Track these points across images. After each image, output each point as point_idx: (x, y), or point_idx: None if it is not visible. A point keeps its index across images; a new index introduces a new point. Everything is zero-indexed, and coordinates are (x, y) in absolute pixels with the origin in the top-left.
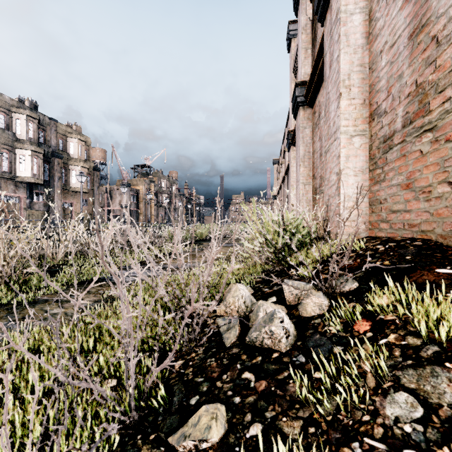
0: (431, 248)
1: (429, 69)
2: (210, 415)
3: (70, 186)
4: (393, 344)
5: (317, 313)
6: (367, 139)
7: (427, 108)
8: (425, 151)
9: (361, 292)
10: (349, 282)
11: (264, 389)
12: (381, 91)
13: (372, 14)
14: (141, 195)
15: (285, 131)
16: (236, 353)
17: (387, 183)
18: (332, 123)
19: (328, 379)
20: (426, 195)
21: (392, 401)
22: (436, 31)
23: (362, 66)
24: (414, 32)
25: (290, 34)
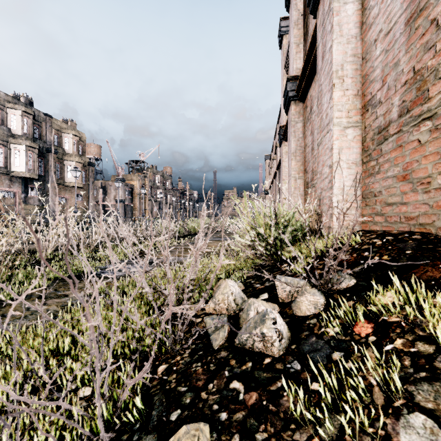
0: (432, 242)
1: (428, 54)
2: (190, 438)
3: (65, 181)
4: (401, 351)
5: (312, 312)
6: (361, 131)
7: (426, 95)
8: (424, 140)
9: (360, 290)
10: (347, 278)
11: (254, 403)
12: (376, 81)
13: (366, 3)
14: (136, 190)
15: (277, 127)
16: (225, 357)
17: (382, 176)
18: (324, 115)
19: (328, 395)
20: (425, 187)
21: (406, 425)
22: (436, 14)
23: (356, 57)
24: (411, 17)
25: (282, 31)
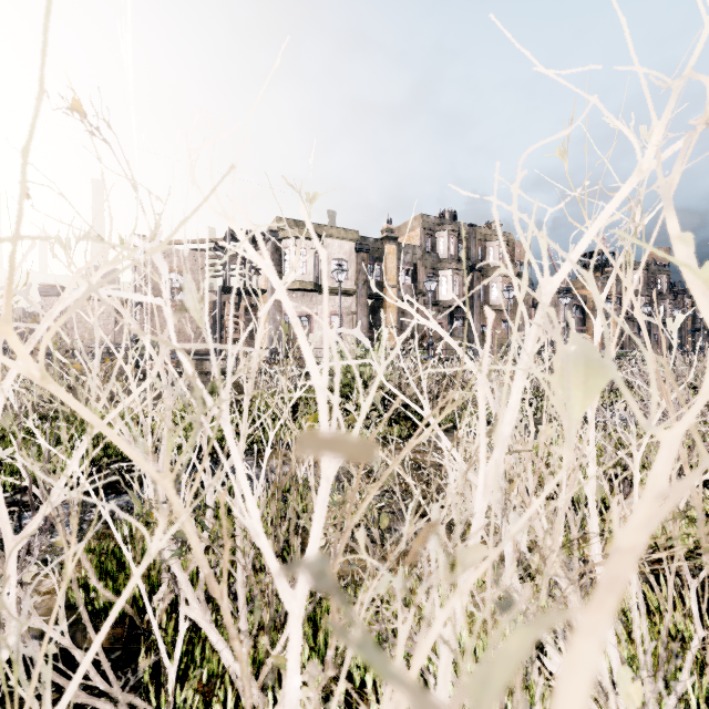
0: None
1: None
2: None
3: (490, 304)
4: None
5: None
6: None
7: None
8: None
9: None
10: None
11: None
12: None
13: None
14: (590, 305)
15: None
16: None
17: None
18: None
19: None
20: None
21: None
22: None
23: None
24: None
25: None
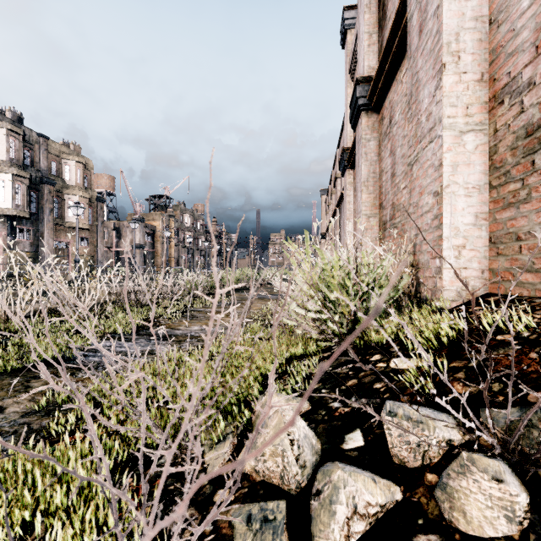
0: None
1: None
2: None
3: (66, 221)
4: None
5: (502, 531)
6: (487, 137)
7: None
8: None
9: None
10: None
11: None
12: (521, 51)
13: None
14: (158, 233)
15: (337, 153)
16: None
17: (535, 205)
18: (424, 116)
19: None
20: None
21: None
22: None
23: (479, 20)
24: None
25: (346, 24)
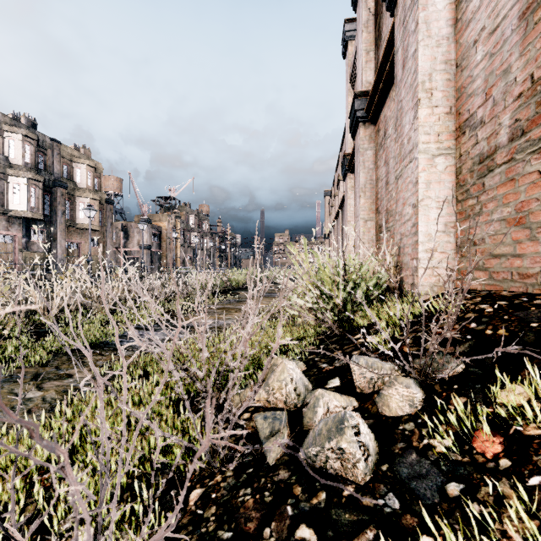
0: None
1: None
2: None
3: (77, 223)
4: None
5: (406, 412)
6: (454, 160)
7: None
8: None
9: (473, 380)
10: (452, 362)
11: None
12: (476, 94)
13: None
14: (165, 234)
15: (339, 156)
16: (285, 481)
17: (485, 218)
18: (406, 139)
19: None
20: None
21: None
22: None
23: (448, 64)
24: (528, 8)
25: (346, 36)
